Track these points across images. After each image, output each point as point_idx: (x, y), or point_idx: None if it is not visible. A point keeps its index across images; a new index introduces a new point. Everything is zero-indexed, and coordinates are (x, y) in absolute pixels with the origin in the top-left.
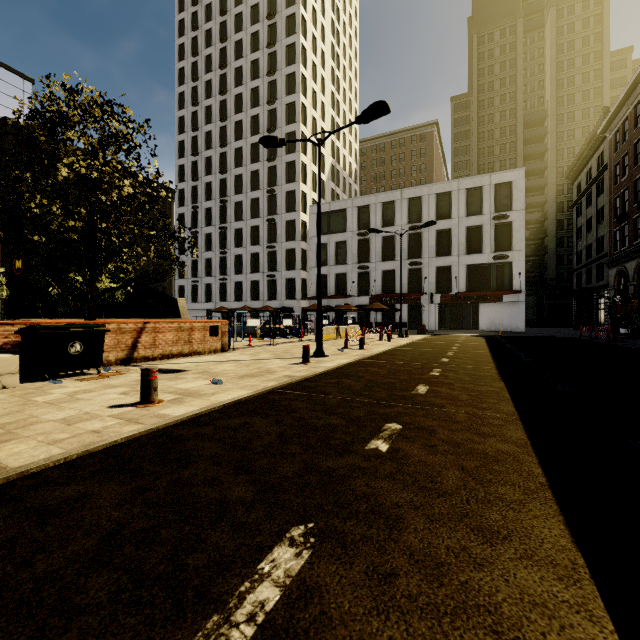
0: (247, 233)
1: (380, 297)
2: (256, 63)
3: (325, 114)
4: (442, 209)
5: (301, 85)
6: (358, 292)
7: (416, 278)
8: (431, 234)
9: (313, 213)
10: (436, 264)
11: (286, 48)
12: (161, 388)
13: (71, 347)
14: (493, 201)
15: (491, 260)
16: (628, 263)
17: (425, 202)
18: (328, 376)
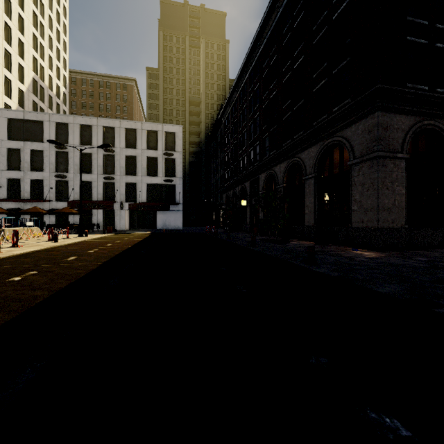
0: None
1: (78, 203)
2: None
3: (24, 28)
4: (130, 140)
5: None
6: (56, 197)
7: (110, 189)
8: (122, 157)
9: (3, 117)
10: (126, 180)
11: None
12: None
13: None
14: (164, 142)
15: (163, 182)
16: (230, 191)
17: (117, 132)
18: None
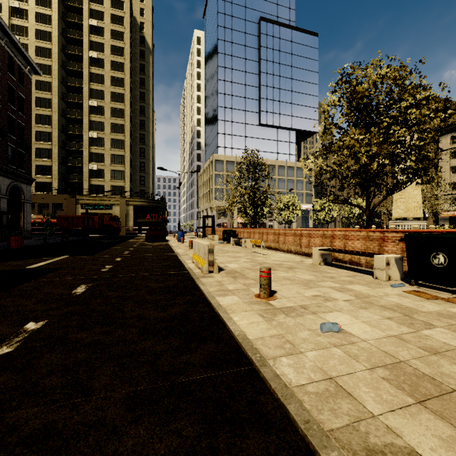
0: None
1: None
2: None
3: None
4: None
5: None
6: None
7: None
8: None
9: None
10: None
11: None
12: (331, 306)
13: (434, 258)
14: None
15: None
16: None
17: None
18: None
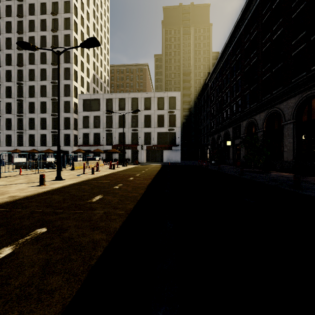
0: (38, 105)
1: (118, 146)
2: (44, 5)
3: None
4: (147, 105)
5: (74, 26)
6: (106, 143)
7: (135, 137)
8: (142, 116)
9: (81, 98)
10: (144, 131)
11: (64, 2)
12: None
13: None
14: (168, 104)
15: (167, 131)
16: (215, 135)
17: (139, 101)
18: (46, 194)
